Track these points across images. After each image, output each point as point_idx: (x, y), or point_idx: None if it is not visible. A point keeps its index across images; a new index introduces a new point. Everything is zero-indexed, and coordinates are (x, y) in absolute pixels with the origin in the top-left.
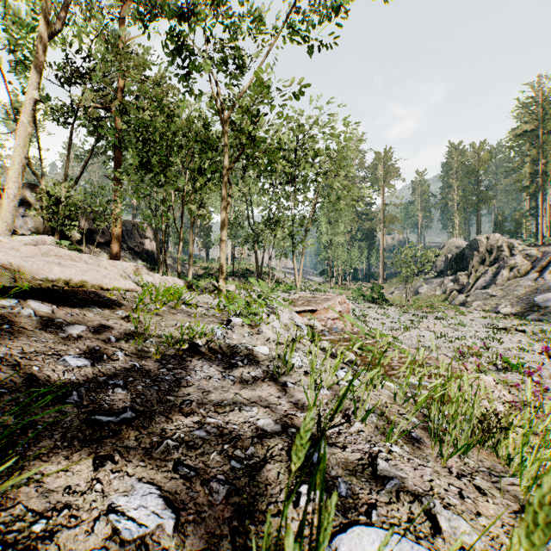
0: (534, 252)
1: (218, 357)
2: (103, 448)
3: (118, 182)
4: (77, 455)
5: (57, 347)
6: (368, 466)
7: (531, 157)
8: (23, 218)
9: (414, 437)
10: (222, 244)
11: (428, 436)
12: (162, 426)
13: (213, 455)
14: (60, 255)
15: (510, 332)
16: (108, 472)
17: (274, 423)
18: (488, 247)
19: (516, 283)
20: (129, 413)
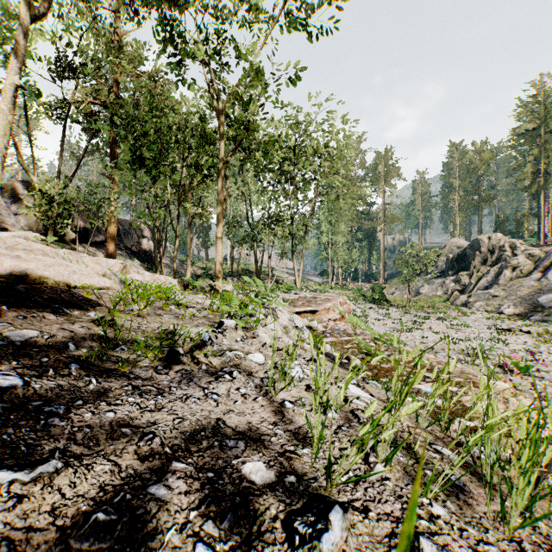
0: (536, 252)
1: (202, 368)
2: None
3: (113, 179)
4: None
5: None
6: None
7: (533, 156)
8: (16, 216)
9: (456, 484)
10: (218, 242)
11: (472, 480)
12: (101, 481)
13: (169, 534)
14: (31, 249)
15: (514, 333)
16: None
17: (266, 466)
18: (490, 247)
19: (519, 283)
20: (52, 463)
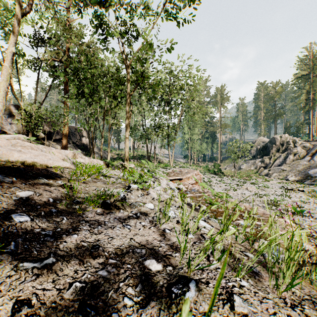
0: (308, 145)
1: (120, 211)
2: (24, 291)
3: (66, 103)
4: (0, 300)
5: (9, 207)
6: (226, 301)
7: (306, 90)
8: (10, 125)
9: (254, 271)
10: (126, 140)
11: (263, 270)
12: (75, 268)
13: (110, 293)
14: (24, 145)
15: (295, 191)
16: (23, 316)
17: (156, 262)
18: (281, 142)
19: (298, 163)
20: (51, 259)
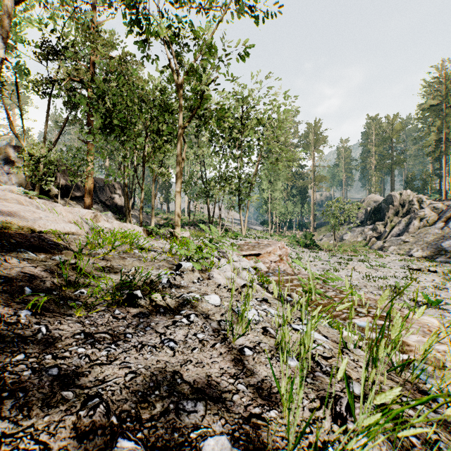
0: (440, 205)
1: (159, 311)
2: None
3: (90, 144)
4: None
5: None
6: None
7: (436, 127)
8: (8, 175)
9: None
10: (177, 195)
11: None
12: None
13: None
14: (6, 198)
15: (423, 273)
16: None
17: (230, 440)
18: (401, 201)
19: (426, 231)
20: None
